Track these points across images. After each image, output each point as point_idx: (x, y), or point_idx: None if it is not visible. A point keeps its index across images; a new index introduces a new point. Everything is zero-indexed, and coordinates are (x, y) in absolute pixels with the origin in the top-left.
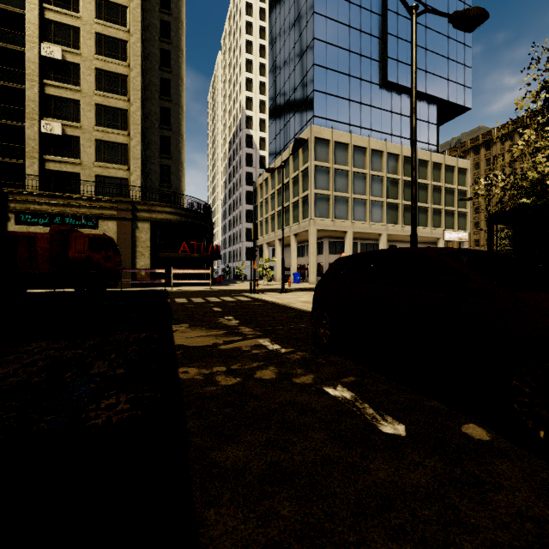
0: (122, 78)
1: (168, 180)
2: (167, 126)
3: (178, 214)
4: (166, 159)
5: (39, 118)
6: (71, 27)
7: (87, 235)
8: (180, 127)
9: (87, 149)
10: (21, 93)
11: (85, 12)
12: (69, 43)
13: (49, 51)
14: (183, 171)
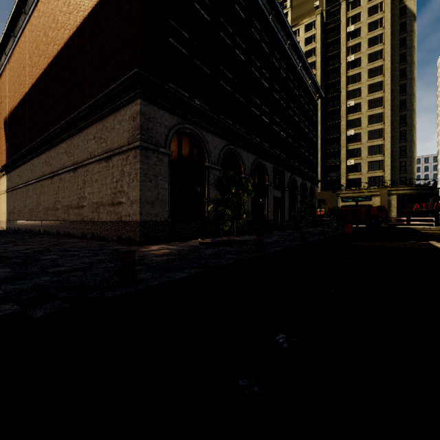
0: (380, 130)
1: (404, 169)
2: (404, 140)
3: (412, 189)
4: (403, 158)
5: (345, 160)
6: (357, 118)
7: (376, 207)
8: (412, 138)
9: (363, 167)
10: (337, 151)
11: (363, 109)
12: (356, 125)
13: (349, 133)
14: (414, 162)
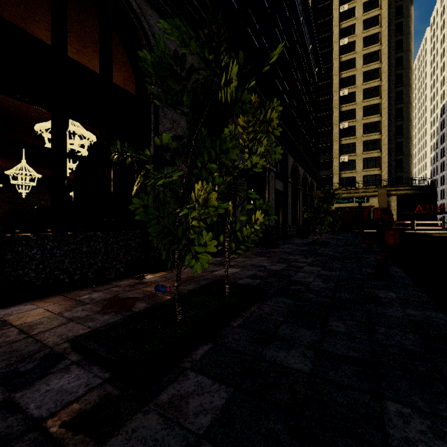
0: (376, 123)
1: (400, 167)
2: (400, 136)
3: (413, 190)
4: (399, 155)
5: (338, 156)
6: (351, 109)
7: (381, 208)
8: (409, 133)
9: (358, 164)
10: (329, 146)
11: (358, 100)
12: (350, 117)
13: (343, 125)
14: (411, 160)
